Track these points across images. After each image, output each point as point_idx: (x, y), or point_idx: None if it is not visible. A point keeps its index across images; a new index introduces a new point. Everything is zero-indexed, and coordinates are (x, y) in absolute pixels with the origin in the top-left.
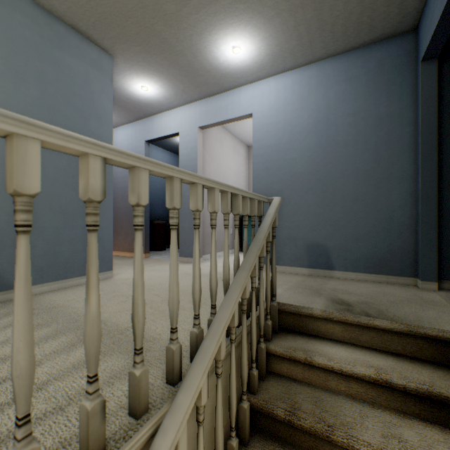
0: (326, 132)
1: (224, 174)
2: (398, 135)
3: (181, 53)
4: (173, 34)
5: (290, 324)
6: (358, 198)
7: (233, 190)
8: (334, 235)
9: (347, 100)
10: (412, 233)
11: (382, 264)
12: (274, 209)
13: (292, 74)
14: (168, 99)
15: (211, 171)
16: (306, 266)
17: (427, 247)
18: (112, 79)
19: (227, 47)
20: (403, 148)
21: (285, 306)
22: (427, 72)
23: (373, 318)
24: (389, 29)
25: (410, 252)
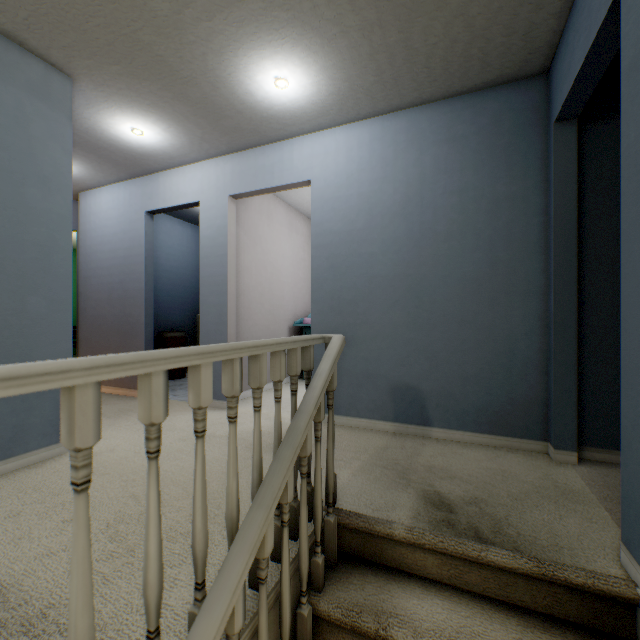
0: (420, 217)
1: (274, 265)
2: (522, 228)
3: (190, 80)
4: (173, 49)
5: (358, 547)
6: (466, 319)
7: (245, 352)
8: (431, 373)
9: (451, 171)
10: (542, 375)
11: (499, 420)
12: (330, 363)
13: (370, 124)
14: (179, 149)
15: (252, 261)
16: (391, 418)
17: (563, 399)
18: (72, 115)
19: (266, 77)
20: (529, 248)
21: (349, 519)
22: (563, 138)
23: (487, 545)
24: (510, 69)
25: (540, 404)
